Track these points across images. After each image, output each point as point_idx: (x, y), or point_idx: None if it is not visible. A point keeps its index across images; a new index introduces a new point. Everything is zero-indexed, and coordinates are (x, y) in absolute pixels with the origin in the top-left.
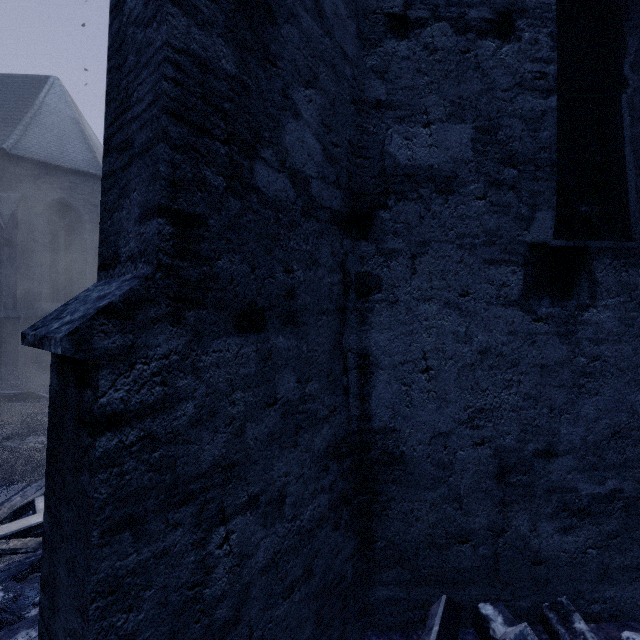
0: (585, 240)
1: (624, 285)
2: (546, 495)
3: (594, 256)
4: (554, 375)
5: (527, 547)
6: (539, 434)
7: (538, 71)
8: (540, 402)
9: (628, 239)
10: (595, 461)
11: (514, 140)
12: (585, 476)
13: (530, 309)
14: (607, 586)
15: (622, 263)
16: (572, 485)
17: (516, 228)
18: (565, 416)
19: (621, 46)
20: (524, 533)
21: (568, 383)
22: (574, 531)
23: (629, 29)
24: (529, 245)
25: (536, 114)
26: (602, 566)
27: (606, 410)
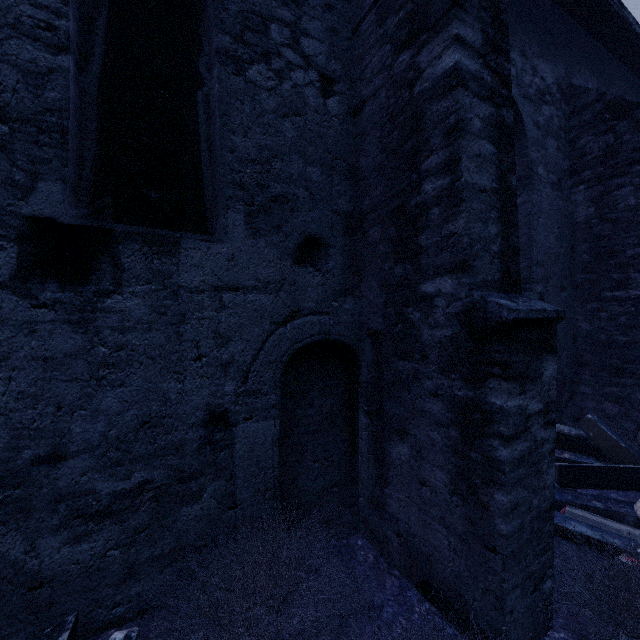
0: (156, 227)
1: (157, 273)
2: (51, 505)
3: (120, 240)
4: (64, 368)
5: (21, 573)
6: (41, 437)
7: (43, 20)
8: (43, 400)
9: (204, 232)
10: (119, 456)
11: (4, 90)
12: (106, 474)
13: (28, 293)
14: (133, 583)
15: (155, 250)
16: (88, 487)
17: (7, 196)
18: (79, 413)
19: (197, 44)
20: (16, 557)
21: (84, 376)
22: (91, 537)
23: (205, 30)
24: (28, 218)
25: (40, 68)
26: (127, 564)
27: (134, 401)
